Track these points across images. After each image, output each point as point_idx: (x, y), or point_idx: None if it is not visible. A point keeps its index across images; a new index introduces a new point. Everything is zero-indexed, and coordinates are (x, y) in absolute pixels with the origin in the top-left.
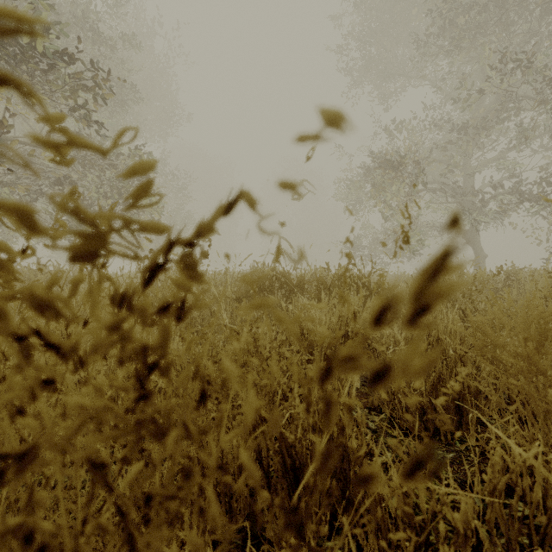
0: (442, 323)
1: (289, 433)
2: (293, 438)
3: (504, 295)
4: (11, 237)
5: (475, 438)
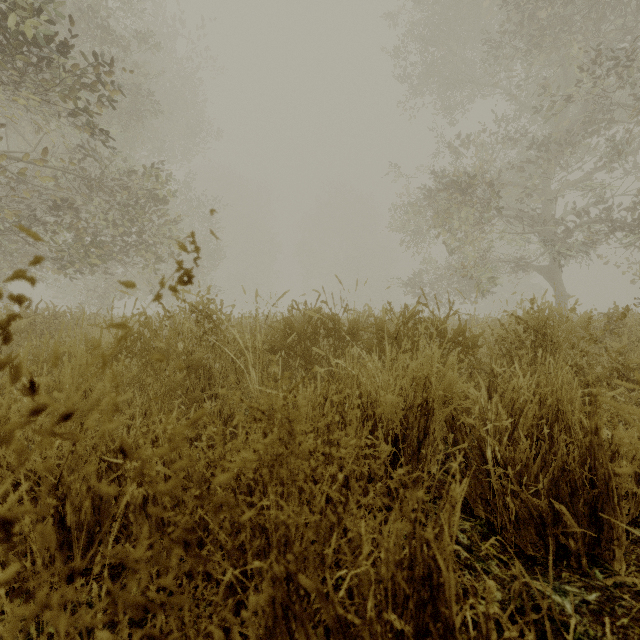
0: (564, 388)
1: (351, 614)
2: (359, 623)
3: (611, 344)
4: (4, 274)
5: (626, 566)
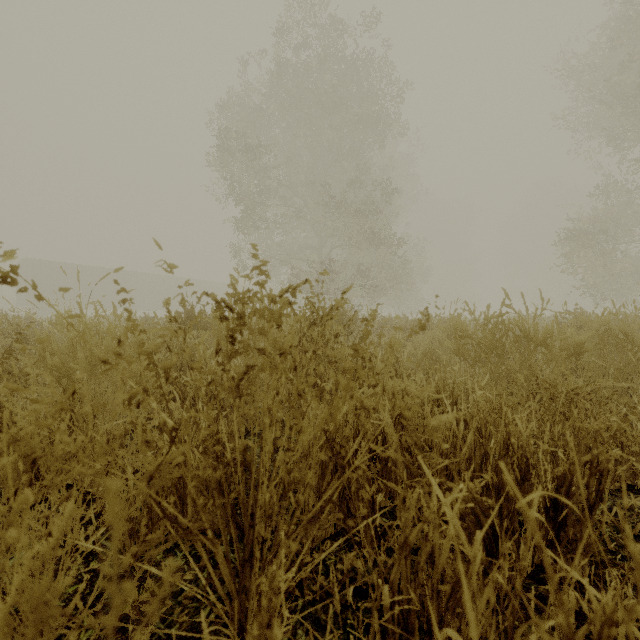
0: None
1: None
2: None
3: None
4: None
5: None
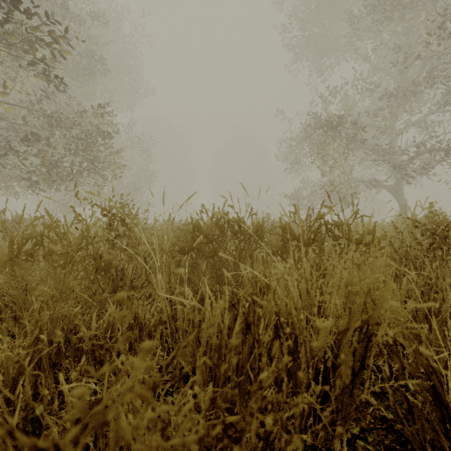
0: None
1: None
2: None
3: None
4: None
5: None
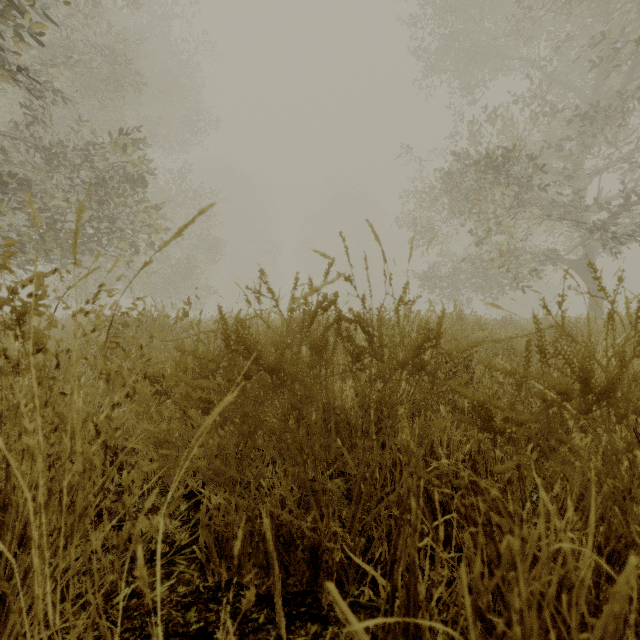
0: None
1: None
2: None
3: None
4: None
5: None
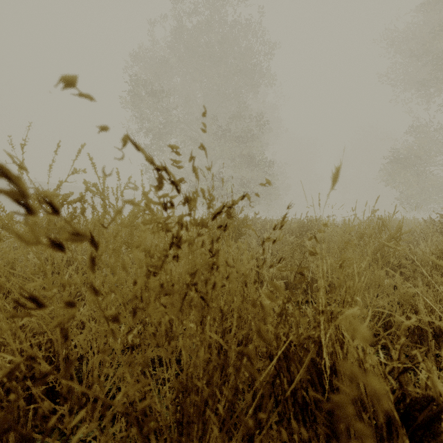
0: None
1: None
2: None
3: None
4: None
5: None
